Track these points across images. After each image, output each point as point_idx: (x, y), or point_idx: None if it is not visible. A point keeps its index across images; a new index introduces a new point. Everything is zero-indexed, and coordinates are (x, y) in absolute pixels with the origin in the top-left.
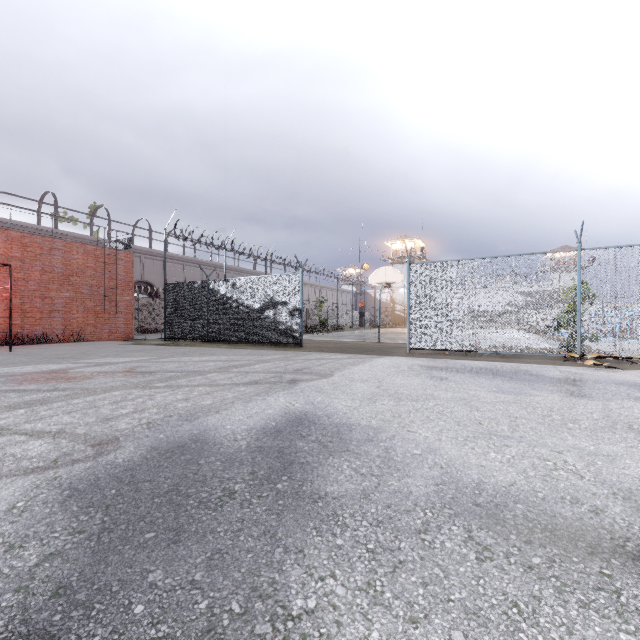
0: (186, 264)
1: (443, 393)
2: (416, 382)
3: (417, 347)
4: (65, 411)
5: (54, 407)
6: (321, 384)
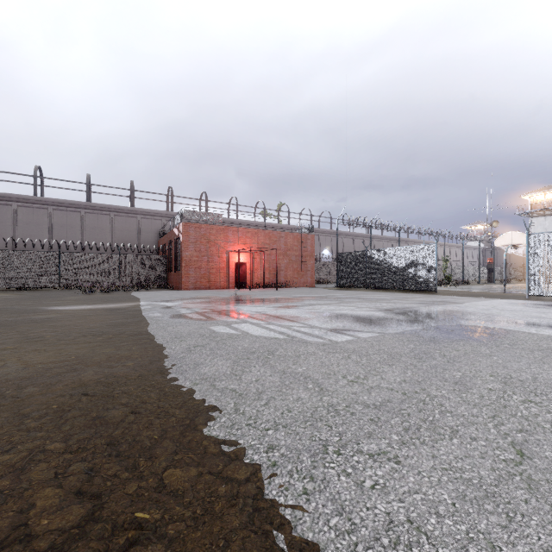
0: (332, 236)
1: (532, 310)
2: (519, 307)
3: (535, 294)
4: (358, 305)
5: (351, 304)
6: (458, 305)
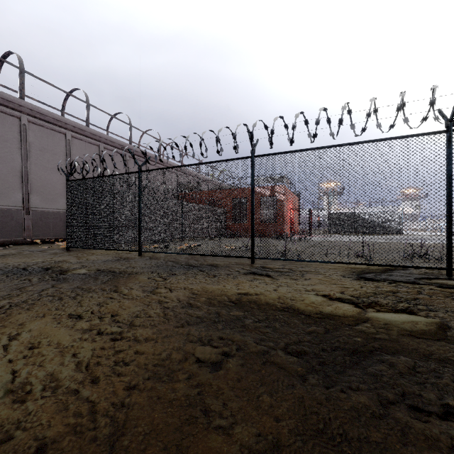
0: None
1: None
2: None
3: None
4: None
5: None
6: None
